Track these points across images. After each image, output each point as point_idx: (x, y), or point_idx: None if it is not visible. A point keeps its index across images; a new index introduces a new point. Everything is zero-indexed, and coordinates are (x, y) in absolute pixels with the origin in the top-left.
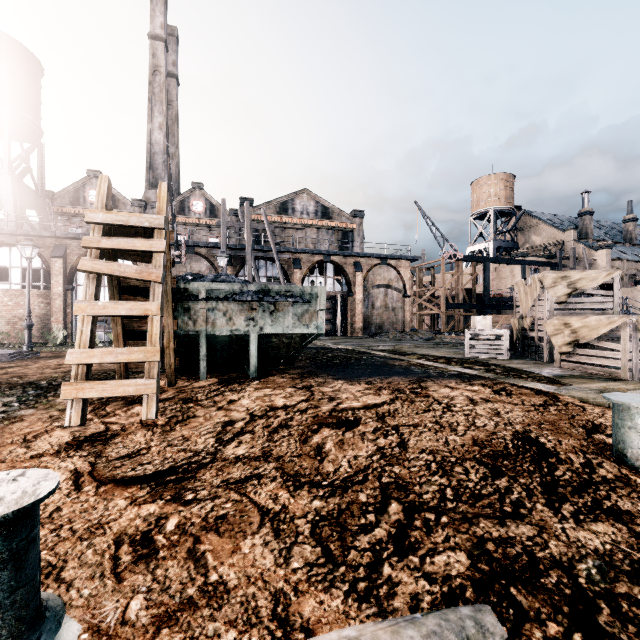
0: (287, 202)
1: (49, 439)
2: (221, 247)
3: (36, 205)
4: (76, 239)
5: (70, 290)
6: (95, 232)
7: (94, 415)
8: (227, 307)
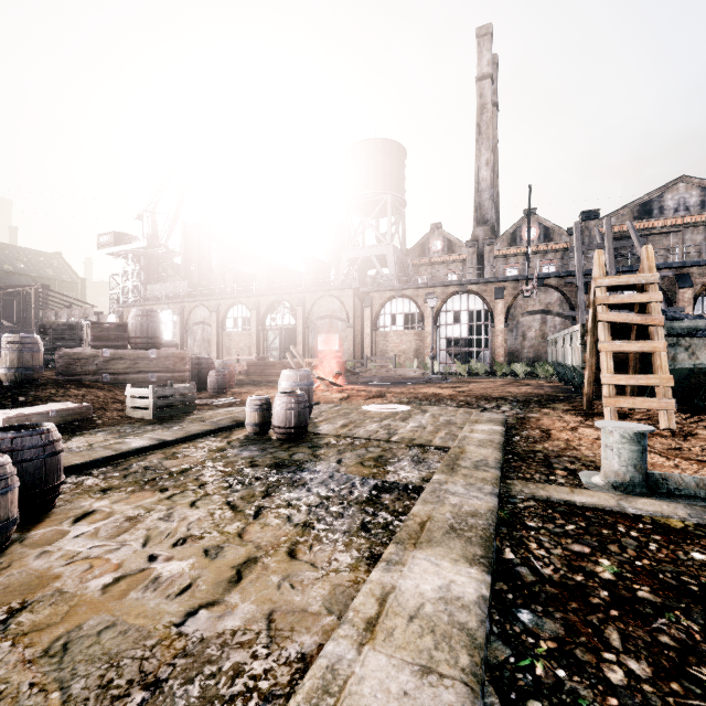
0: (650, 201)
1: (586, 432)
2: (576, 275)
3: (402, 263)
4: (440, 287)
5: (435, 329)
6: (602, 293)
7: (592, 422)
8: (689, 343)
